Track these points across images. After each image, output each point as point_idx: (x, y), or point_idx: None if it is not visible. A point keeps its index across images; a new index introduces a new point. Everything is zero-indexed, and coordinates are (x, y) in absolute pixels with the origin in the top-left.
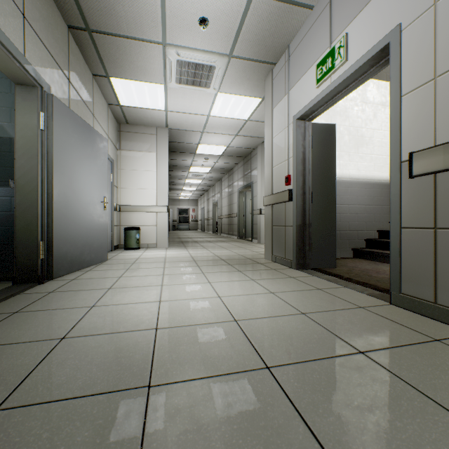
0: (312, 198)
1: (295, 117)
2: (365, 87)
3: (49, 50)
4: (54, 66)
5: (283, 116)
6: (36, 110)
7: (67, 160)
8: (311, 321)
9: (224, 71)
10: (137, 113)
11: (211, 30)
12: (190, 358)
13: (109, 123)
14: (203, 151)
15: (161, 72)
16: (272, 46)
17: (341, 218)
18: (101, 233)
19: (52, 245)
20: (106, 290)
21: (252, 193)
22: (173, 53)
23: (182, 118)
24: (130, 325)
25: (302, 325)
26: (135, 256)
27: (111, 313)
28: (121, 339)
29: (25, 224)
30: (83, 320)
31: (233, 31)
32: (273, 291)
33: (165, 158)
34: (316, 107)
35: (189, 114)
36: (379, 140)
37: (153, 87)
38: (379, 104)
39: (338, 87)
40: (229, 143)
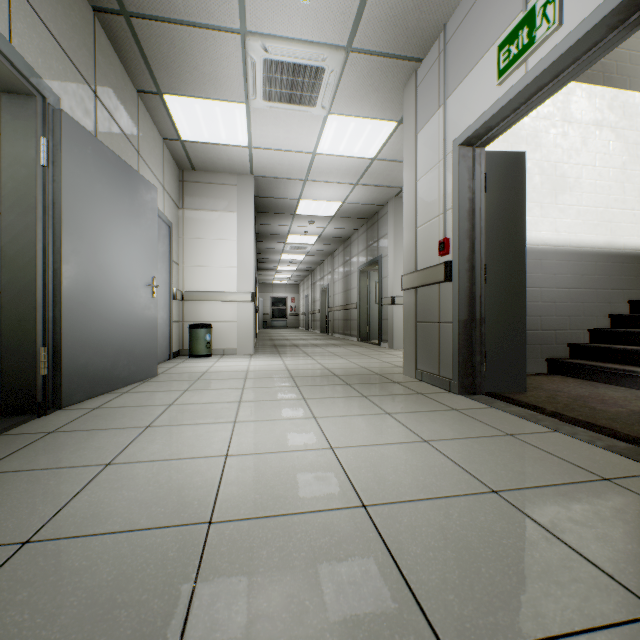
0: (486, 276)
1: (457, 141)
2: (569, 96)
3: (58, 41)
4: (68, 68)
5: (434, 142)
6: (34, 134)
7: (88, 217)
8: (517, 513)
9: (339, 77)
10: (207, 152)
11: (318, 3)
12: (269, 617)
13: (165, 167)
14: (307, 211)
15: (239, 83)
16: (417, 28)
17: (528, 310)
18: (147, 334)
19: (60, 352)
20: (142, 429)
21: (381, 272)
22: (258, 48)
23: (274, 159)
24: (163, 511)
25: (499, 524)
26: (201, 368)
27: (135, 480)
28: (136, 551)
29: (16, 318)
30: (81, 496)
31: (353, 3)
32: (428, 438)
33: (249, 220)
34: (496, 120)
35: (285, 152)
36: (591, 183)
37: (230, 108)
38: (591, 124)
39: (541, 77)
40: (346, 197)
